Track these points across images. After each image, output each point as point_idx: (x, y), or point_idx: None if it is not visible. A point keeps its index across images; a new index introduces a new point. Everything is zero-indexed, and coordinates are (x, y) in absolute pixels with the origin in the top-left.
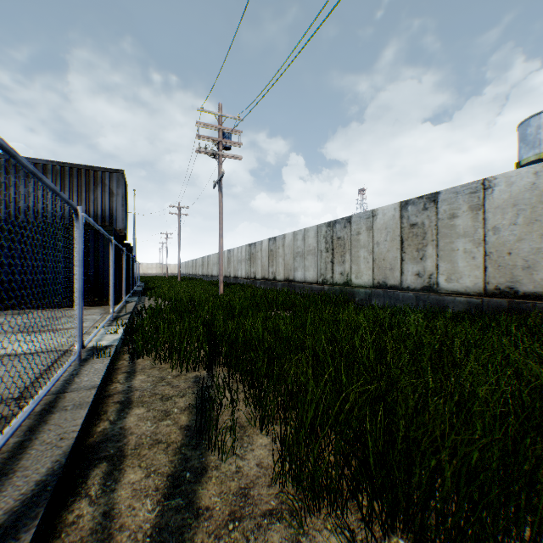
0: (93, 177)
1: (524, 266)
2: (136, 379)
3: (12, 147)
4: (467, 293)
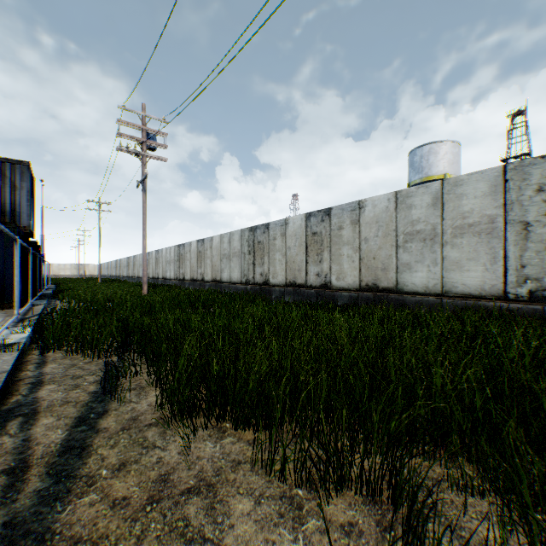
0: None
1: (383, 268)
2: (47, 367)
3: None
4: (350, 289)
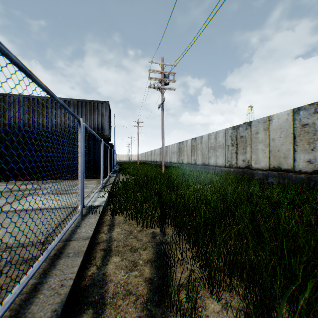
0: (93, 106)
1: None
2: (114, 231)
3: (27, 67)
4: None
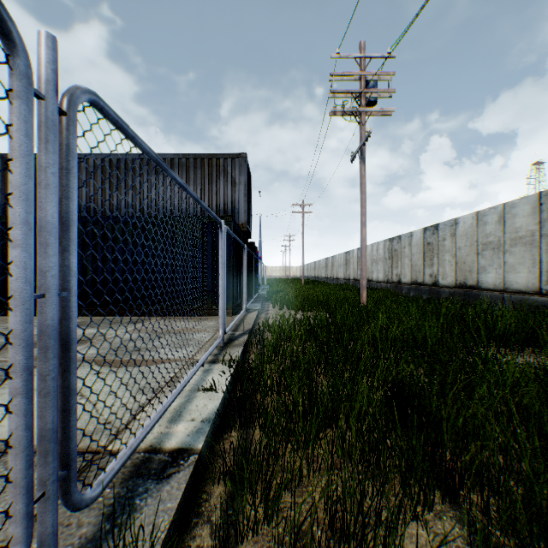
0: (215, 166)
1: None
2: None
3: None
4: None
